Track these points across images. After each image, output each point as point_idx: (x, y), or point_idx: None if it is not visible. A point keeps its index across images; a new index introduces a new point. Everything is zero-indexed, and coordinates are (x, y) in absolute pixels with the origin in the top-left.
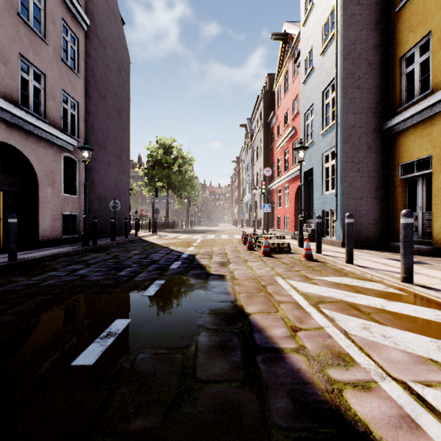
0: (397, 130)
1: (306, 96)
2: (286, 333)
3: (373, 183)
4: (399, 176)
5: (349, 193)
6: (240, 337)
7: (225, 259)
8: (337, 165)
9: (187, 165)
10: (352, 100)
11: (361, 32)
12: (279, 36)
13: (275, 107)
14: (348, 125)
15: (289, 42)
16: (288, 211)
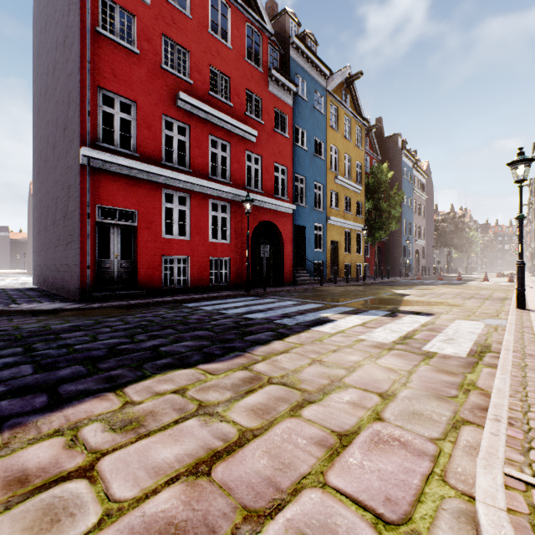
0: None
1: None
2: None
3: None
4: None
5: None
6: (480, 279)
7: None
8: None
9: (466, 228)
10: None
11: None
12: None
13: None
14: None
15: None
16: None
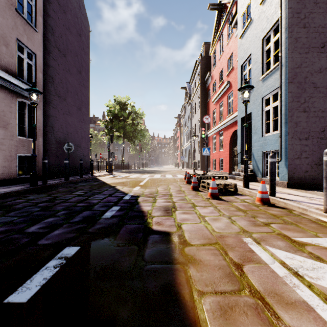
0: None
1: (244, 48)
2: None
3: (319, 123)
4: None
5: (295, 133)
6: None
7: (170, 203)
8: (281, 105)
9: (138, 118)
10: (298, 39)
11: None
12: (215, 6)
13: (210, 70)
14: (293, 65)
15: (223, 11)
16: (223, 154)
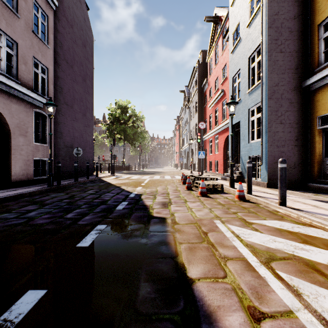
0: (316, 87)
1: (234, 63)
2: (246, 324)
3: (294, 133)
4: (317, 126)
5: (273, 141)
6: None
7: (167, 199)
8: (263, 117)
9: (139, 121)
10: (276, 62)
11: (283, 4)
12: (211, 18)
13: (207, 76)
14: (272, 84)
15: (218, 23)
16: (218, 157)
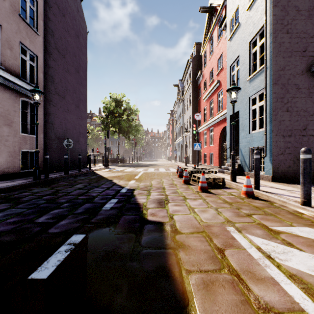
0: None
1: (232, 50)
2: None
3: (301, 122)
4: None
5: (279, 131)
6: None
7: (163, 195)
8: (266, 105)
9: (133, 114)
10: (281, 44)
11: None
12: (206, 9)
13: (201, 69)
14: (277, 68)
15: (213, 13)
16: (213, 149)
